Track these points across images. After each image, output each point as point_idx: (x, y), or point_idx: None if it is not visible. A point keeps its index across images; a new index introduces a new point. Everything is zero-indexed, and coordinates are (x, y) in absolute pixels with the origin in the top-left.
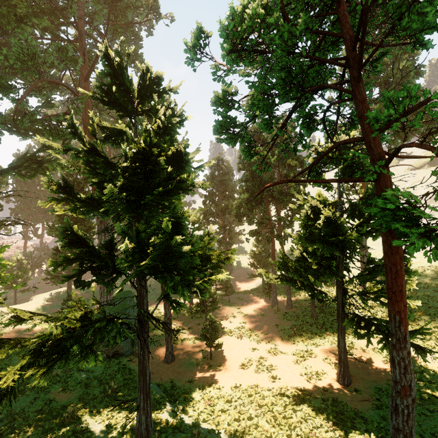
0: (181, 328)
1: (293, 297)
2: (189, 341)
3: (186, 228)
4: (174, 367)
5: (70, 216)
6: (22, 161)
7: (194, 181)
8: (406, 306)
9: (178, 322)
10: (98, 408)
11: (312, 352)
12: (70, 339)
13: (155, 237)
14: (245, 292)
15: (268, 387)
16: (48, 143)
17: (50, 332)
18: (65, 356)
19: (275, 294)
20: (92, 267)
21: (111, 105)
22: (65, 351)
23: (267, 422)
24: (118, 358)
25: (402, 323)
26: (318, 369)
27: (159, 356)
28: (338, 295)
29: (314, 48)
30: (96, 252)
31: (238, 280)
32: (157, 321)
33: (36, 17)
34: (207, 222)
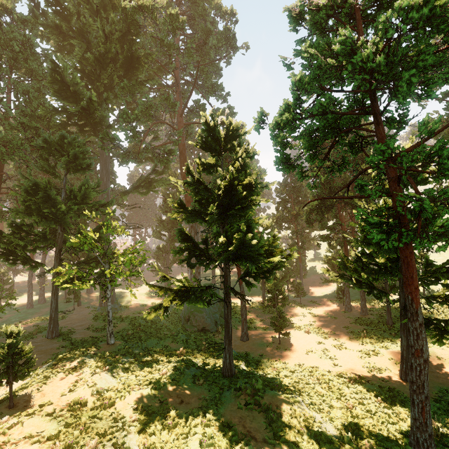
0: (254, 319)
1: (371, 305)
2: (261, 329)
3: (259, 233)
4: (249, 345)
5: (167, 222)
6: (140, 182)
7: (259, 200)
8: (417, 289)
9: (252, 315)
10: (196, 355)
11: (379, 352)
12: (190, 290)
13: (237, 234)
14: (318, 297)
15: (328, 369)
16: (175, 180)
17: (181, 285)
18: (188, 299)
19: (348, 300)
20: (196, 255)
21: (207, 150)
22: (188, 297)
23: (322, 388)
24: (206, 333)
25: (414, 301)
26: (382, 365)
27: (236, 336)
28: (400, 296)
29: (353, 93)
30: (198, 246)
31: (312, 285)
32: (236, 293)
33: (151, 80)
34: (280, 227)
